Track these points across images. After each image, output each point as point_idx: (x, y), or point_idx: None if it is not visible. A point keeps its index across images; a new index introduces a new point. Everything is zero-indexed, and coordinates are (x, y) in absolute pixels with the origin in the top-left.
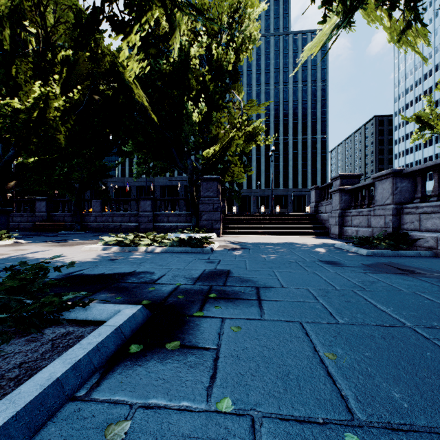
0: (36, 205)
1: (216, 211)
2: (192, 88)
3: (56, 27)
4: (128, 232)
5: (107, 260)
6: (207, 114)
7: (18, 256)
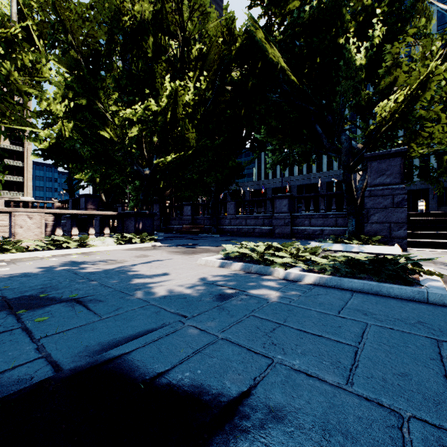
0: (184, 210)
1: (398, 207)
2: (350, 25)
3: (190, 21)
4: (262, 236)
5: (212, 297)
6: (377, 56)
7: (127, 266)
